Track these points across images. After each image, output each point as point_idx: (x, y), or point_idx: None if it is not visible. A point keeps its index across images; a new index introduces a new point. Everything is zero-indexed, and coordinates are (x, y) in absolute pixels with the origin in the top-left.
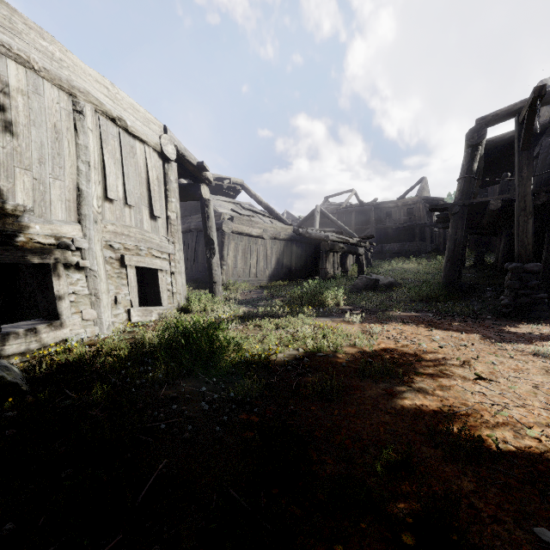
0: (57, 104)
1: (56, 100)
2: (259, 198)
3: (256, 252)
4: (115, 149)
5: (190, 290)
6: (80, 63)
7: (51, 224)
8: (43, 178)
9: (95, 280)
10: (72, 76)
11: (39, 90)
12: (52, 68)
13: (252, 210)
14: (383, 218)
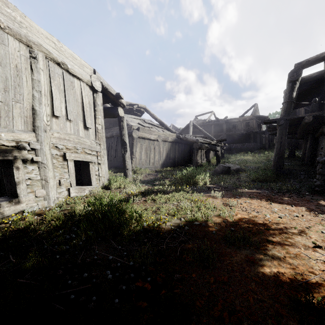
0: (18, 52)
1: (17, 49)
2: (156, 116)
3: (153, 149)
4: (60, 83)
5: (112, 173)
6: (35, 25)
7: (13, 133)
8: (7, 101)
9: (45, 170)
10: (29, 33)
11: (5, 42)
12: (14, 27)
13: (151, 124)
14: (231, 128)
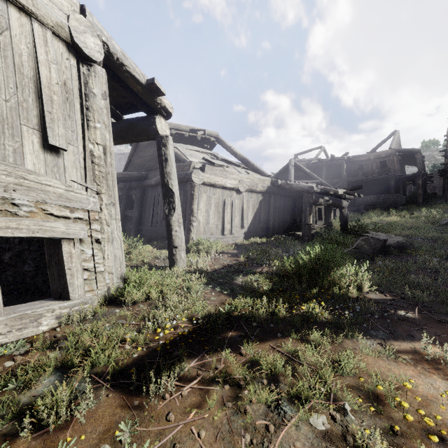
0: None
1: None
2: (235, 150)
3: (231, 205)
4: None
5: (154, 251)
6: None
7: None
8: None
9: None
10: None
11: None
12: None
13: (226, 161)
14: (354, 172)
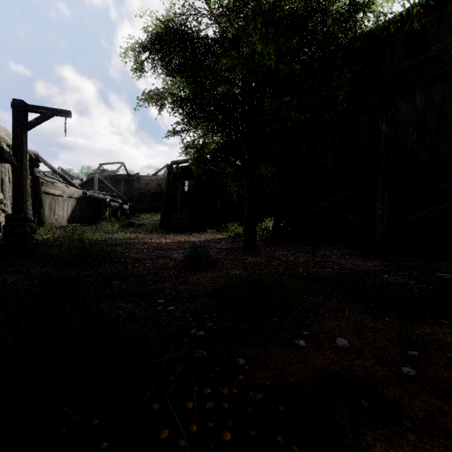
0: None
1: None
2: (55, 168)
3: (58, 205)
4: None
5: None
6: None
7: None
8: None
9: None
10: None
11: None
12: None
13: (52, 178)
14: (143, 186)
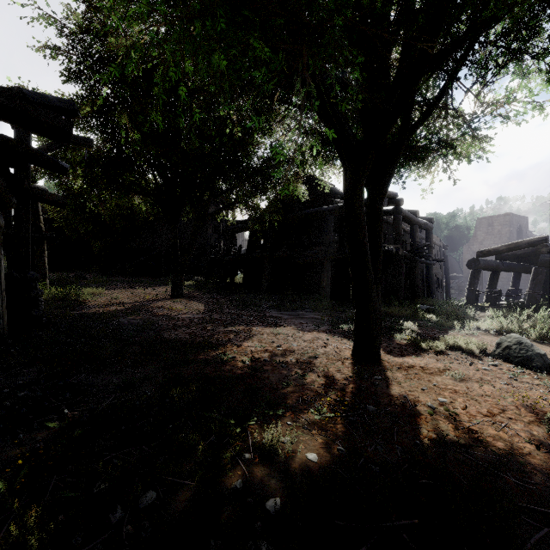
0: None
1: None
2: None
3: None
4: None
5: None
6: None
7: None
8: None
9: None
10: None
11: None
12: None
13: None
14: None
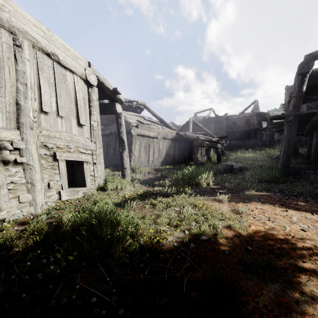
0: None
1: None
2: (155, 113)
3: (153, 147)
4: (50, 75)
5: (110, 172)
6: (20, 10)
7: None
8: None
9: (31, 172)
10: (12, 18)
11: None
12: None
13: (150, 121)
14: (231, 125)
